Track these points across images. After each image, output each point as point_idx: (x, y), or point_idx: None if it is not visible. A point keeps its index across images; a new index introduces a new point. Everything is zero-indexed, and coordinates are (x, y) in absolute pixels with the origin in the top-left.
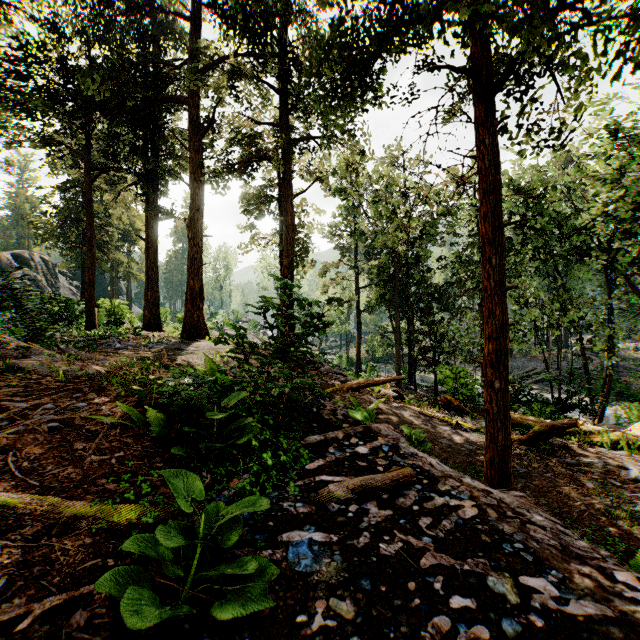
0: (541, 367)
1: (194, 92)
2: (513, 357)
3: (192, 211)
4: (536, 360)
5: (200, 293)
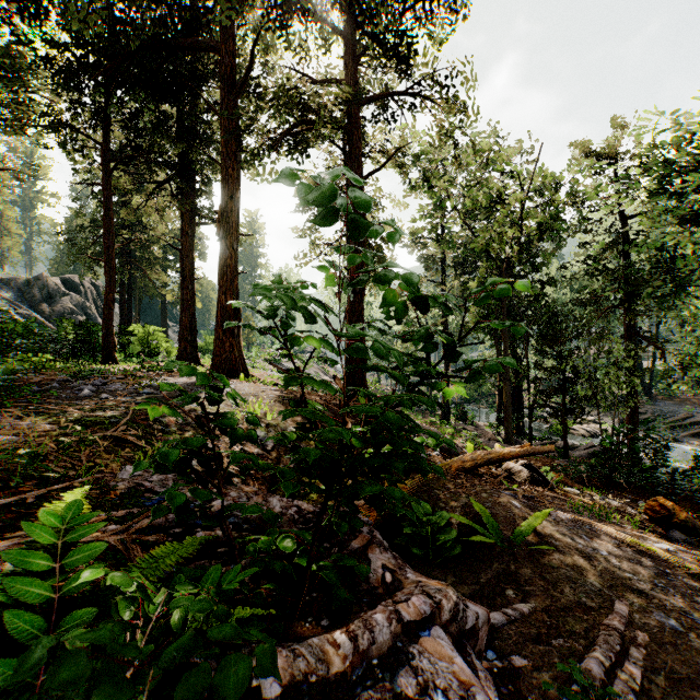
0: (699, 414)
1: (227, 36)
2: (653, 399)
3: (224, 200)
4: (688, 404)
5: (235, 313)
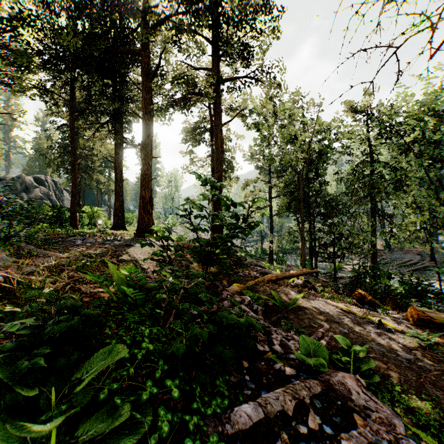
0: (416, 259)
1: (145, 46)
2: (391, 250)
3: (144, 138)
4: (411, 253)
5: (150, 201)
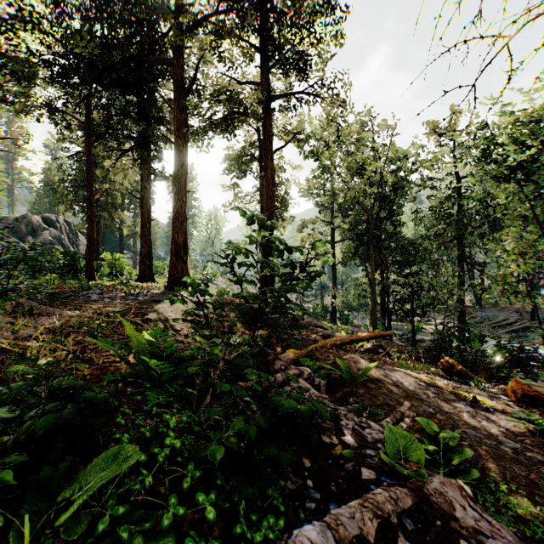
0: (513, 317)
1: (178, 54)
2: (482, 307)
3: (176, 167)
4: (507, 310)
5: (184, 246)
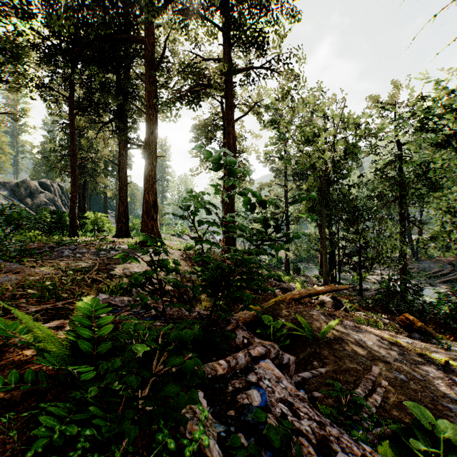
0: (447, 269)
1: (149, 32)
2: (418, 259)
3: (147, 134)
4: (440, 262)
5: (154, 205)
